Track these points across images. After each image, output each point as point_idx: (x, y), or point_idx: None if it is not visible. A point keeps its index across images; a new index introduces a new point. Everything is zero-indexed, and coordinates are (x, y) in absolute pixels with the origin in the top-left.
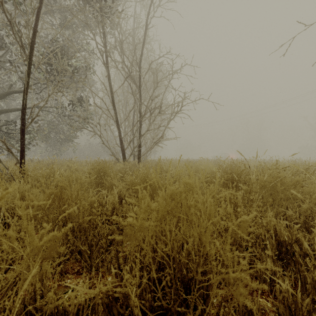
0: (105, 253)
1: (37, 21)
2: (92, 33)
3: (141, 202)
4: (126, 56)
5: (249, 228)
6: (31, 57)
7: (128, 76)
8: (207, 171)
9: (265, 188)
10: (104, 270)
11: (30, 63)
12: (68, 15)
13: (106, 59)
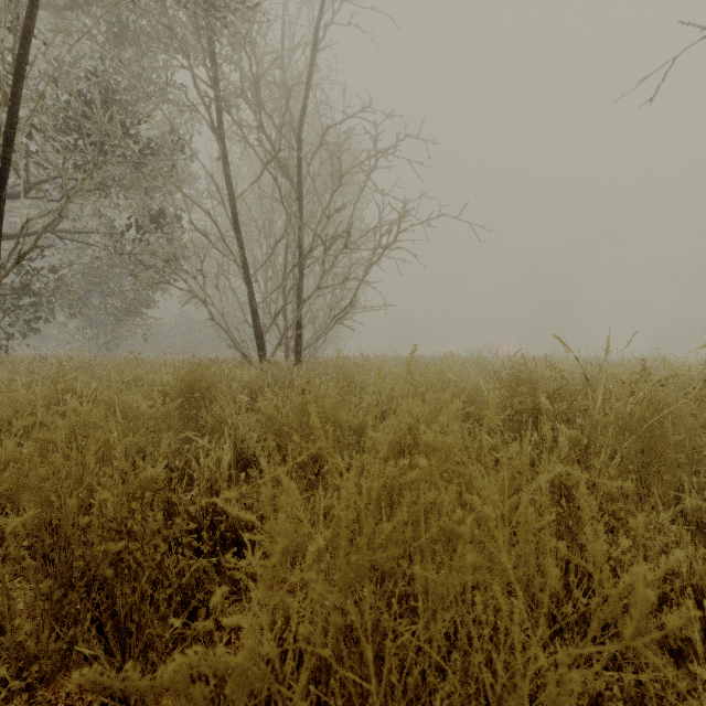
0: (176, 646)
1: (34, 5)
2: (183, 53)
3: (273, 519)
4: (266, 112)
5: (619, 574)
6: (16, 96)
7: (272, 160)
8: (462, 387)
9: (630, 436)
10: (171, 705)
11: (15, 111)
12: (129, 14)
13: (218, 116)
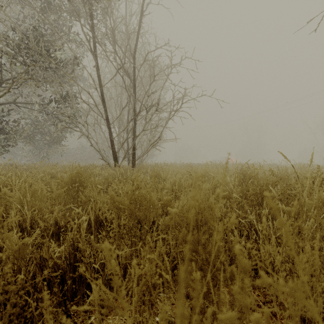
0: None
1: None
2: (76, 13)
3: None
4: (118, 45)
5: None
6: None
7: (120, 68)
8: (216, 179)
9: None
10: None
11: None
12: None
13: (94, 45)
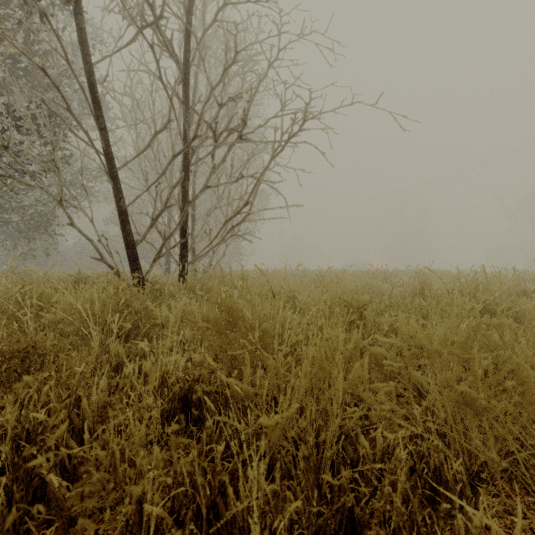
0: None
1: None
2: None
3: None
4: None
5: None
6: None
7: (147, 24)
8: None
9: None
10: None
11: None
12: None
13: None
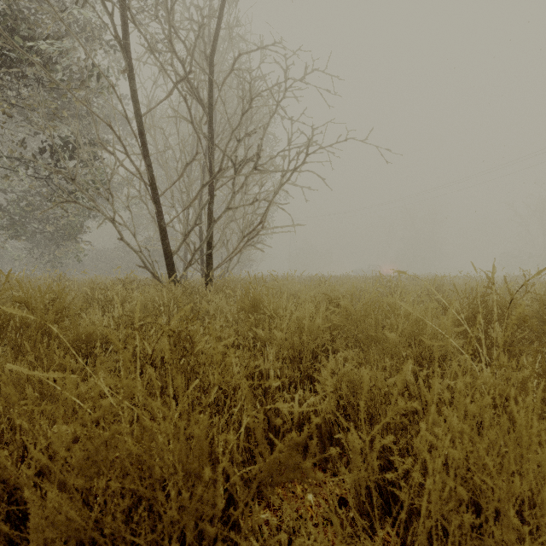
0: None
1: None
2: None
3: None
4: (177, 36)
5: None
6: None
7: (181, 80)
8: (412, 320)
9: None
10: None
11: None
12: None
13: (122, 26)
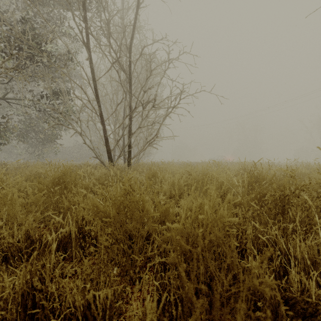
0: None
1: None
2: (67, 1)
3: None
4: (113, 38)
5: None
6: None
7: (115, 62)
8: (220, 180)
9: None
10: None
11: None
12: None
13: (86, 37)
